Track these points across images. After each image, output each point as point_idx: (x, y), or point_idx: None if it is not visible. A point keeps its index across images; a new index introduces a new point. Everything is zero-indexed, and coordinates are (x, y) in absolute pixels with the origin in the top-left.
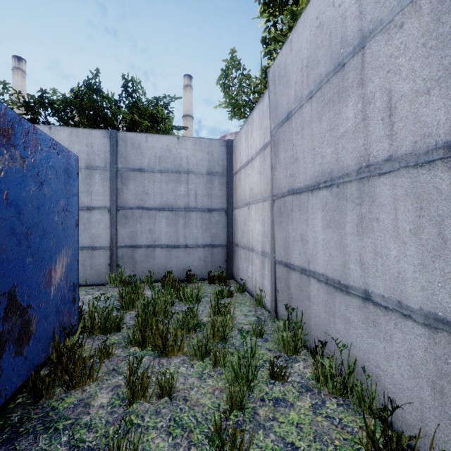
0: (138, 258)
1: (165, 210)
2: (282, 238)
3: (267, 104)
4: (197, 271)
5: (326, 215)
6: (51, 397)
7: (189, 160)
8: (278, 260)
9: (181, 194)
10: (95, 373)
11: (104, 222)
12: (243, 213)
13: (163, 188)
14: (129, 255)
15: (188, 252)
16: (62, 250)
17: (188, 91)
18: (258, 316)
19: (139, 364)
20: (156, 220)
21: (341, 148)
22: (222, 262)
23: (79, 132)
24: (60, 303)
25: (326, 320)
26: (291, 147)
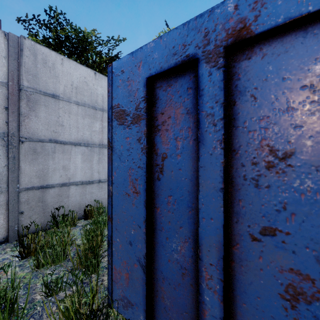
0: None
1: None
2: (38, 170)
3: None
4: None
5: (84, 157)
6: None
7: None
8: (27, 187)
9: None
10: None
11: None
12: None
13: None
14: None
15: None
16: None
17: None
18: (0, 249)
19: None
20: None
21: (93, 135)
22: None
23: None
24: None
25: (81, 199)
26: (57, 116)
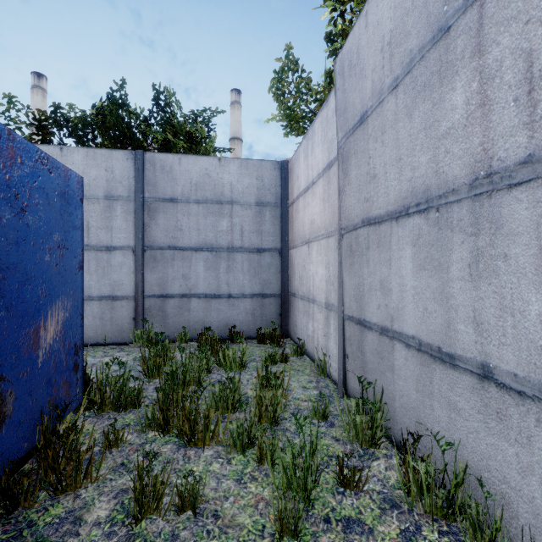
0: (169, 310)
1: (203, 250)
2: (354, 286)
3: (333, 109)
4: (243, 328)
5: (419, 252)
6: (30, 506)
7: (233, 187)
8: (348, 315)
9: (223, 230)
10: (97, 470)
11: (127, 265)
12: (301, 254)
13: (200, 223)
14: (158, 307)
15: (232, 303)
16: (56, 301)
17: (236, 108)
18: (321, 388)
19: (158, 457)
20: (191, 263)
21: (443, 153)
22: (275, 316)
23: (96, 153)
24: (54, 372)
25: (419, 402)
26: (366, 161)
